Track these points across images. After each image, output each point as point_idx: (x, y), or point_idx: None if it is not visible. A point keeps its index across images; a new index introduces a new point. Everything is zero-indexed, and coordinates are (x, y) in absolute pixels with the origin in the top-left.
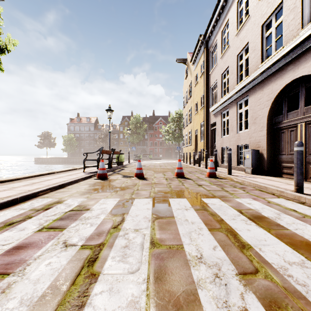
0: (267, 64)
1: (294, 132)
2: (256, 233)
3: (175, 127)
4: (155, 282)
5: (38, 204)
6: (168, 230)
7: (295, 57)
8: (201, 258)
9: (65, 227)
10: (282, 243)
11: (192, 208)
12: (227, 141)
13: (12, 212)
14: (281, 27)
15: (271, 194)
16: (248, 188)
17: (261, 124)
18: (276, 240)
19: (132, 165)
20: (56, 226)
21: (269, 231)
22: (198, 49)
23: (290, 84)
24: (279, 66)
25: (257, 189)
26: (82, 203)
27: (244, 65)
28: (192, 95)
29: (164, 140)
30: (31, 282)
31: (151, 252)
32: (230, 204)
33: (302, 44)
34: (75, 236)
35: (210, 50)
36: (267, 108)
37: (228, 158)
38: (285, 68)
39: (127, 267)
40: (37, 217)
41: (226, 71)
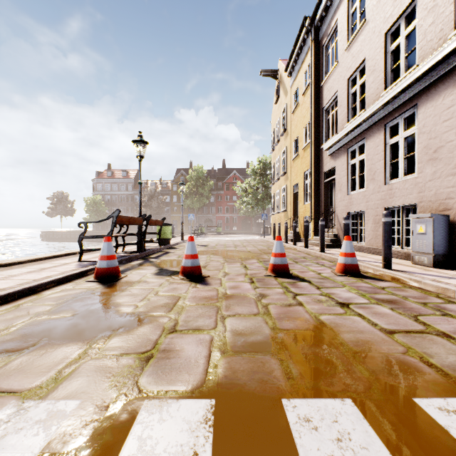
0: None
1: None
2: None
3: (258, 183)
4: None
5: None
6: None
7: None
8: None
9: None
10: None
11: None
12: (361, 201)
13: None
14: None
15: None
16: None
17: (455, 160)
18: None
19: None
20: None
21: None
22: (299, 45)
23: None
24: None
25: None
26: None
27: (402, 49)
28: (288, 127)
29: (239, 205)
30: None
31: None
32: None
33: None
34: None
35: (323, 42)
36: None
37: (383, 232)
38: None
39: None
40: None
41: (357, 72)
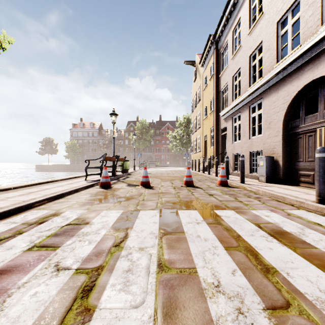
0: (282, 64)
1: (313, 137)
2: (280, 253)
3: (183, 132)
4: (164, 320)
5: (32, 217)
6: (178, 248)
7: (314, 56)
8: (219, 286)
9: (59, 245)
10: (312, 265)
11: (204, 221)
12: (239, 147)
13: (2, 226)
14: (295, 26)
15: (290, 205)
16: (264, 198)
17: (276, 129)
18: (305, 262)
19: (138, 173)
20: (49, 243)
21: (295, 249)
22: (207, 50)
23: (309, 85)
24: (296, 66)
25: (274, 199)
26: (82, 216)
27: (257, 66)
28: (201, 99)
29: (171, 146)
30: (9, 320)
31: (159, 278)
32: (246, 217)
33: (321, 42)
34: (69, 257)
35: (220, 51)
36: (283, 111)
37: (240, 165)
38: (303, 68)
39: (129, 298)
40: (28, 233)
41: (237, 73)
